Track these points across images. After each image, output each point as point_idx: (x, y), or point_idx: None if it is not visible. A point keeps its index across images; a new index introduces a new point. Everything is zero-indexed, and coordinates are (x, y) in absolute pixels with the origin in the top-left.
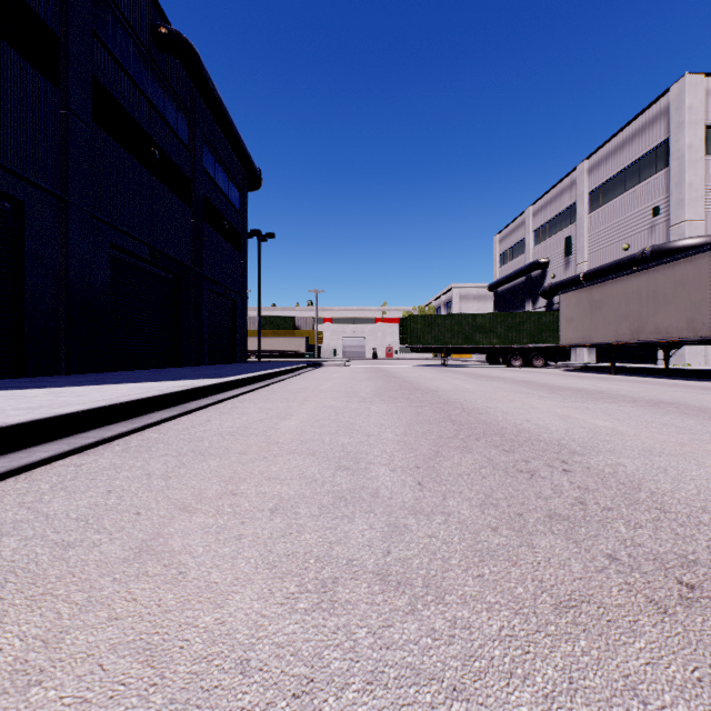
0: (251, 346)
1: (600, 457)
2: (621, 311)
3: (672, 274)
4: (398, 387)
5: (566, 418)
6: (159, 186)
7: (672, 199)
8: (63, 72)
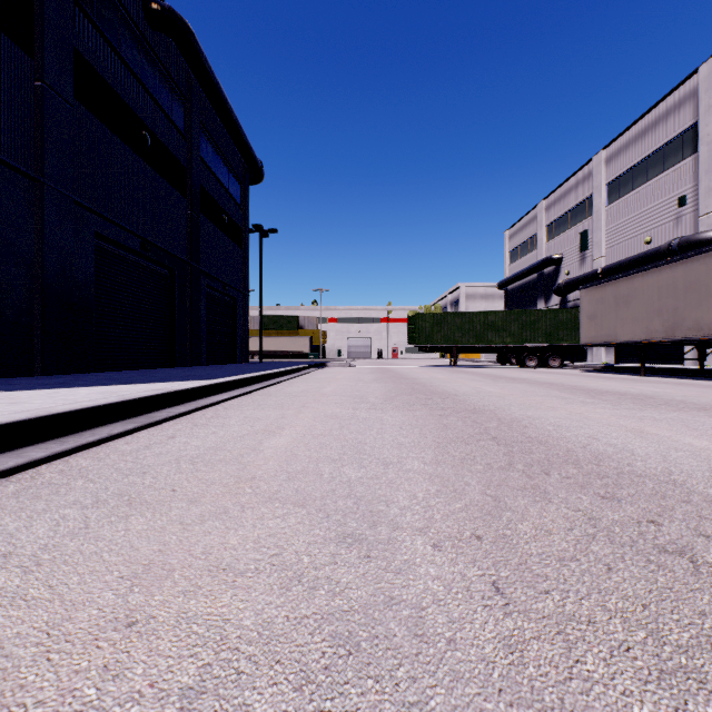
0: (255, 346)
1: None
2: (653, 306)
3: None
4: (410, 390)
5: (641, 434)
6: (151, 173)
7: (701, 187)
8: (38, 40)
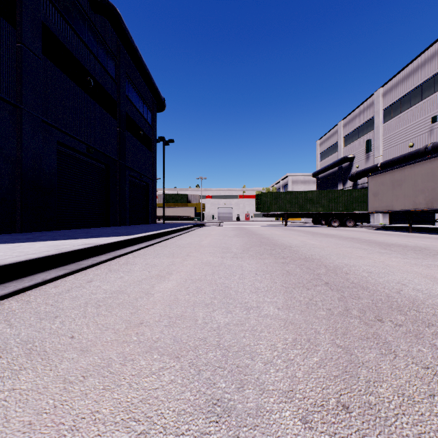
0: (160, 213)
1: None
2: (418, 187)
3: None
4: (259, 242)
5: (436, 280)
6: (93, 104)
7: None
8: (18, 16)
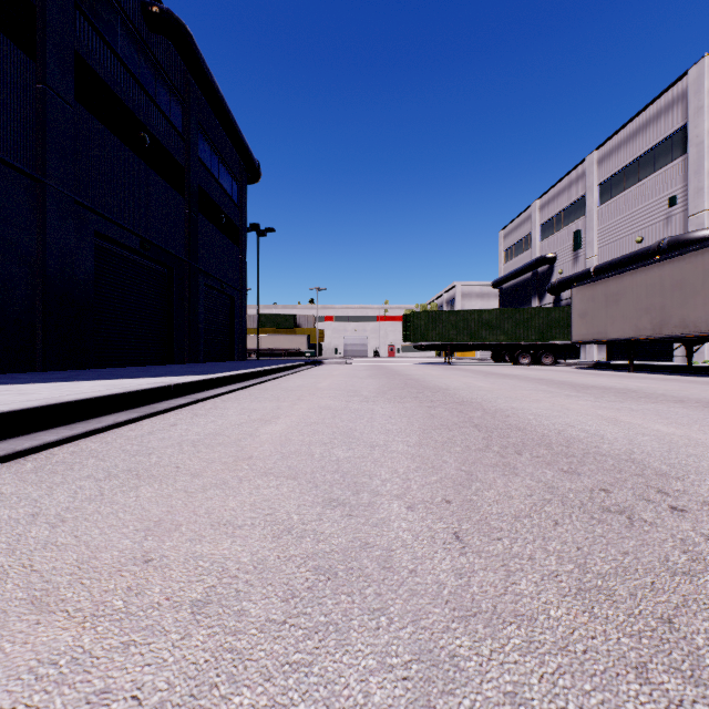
0: (252, 344)
1: (708, 482)
2: (641, 304)
3: (701, 263)
4: (403, 385)
5: (615, 422)
6: (150, 173)
7: (690, 188)
8: (40, 43)
